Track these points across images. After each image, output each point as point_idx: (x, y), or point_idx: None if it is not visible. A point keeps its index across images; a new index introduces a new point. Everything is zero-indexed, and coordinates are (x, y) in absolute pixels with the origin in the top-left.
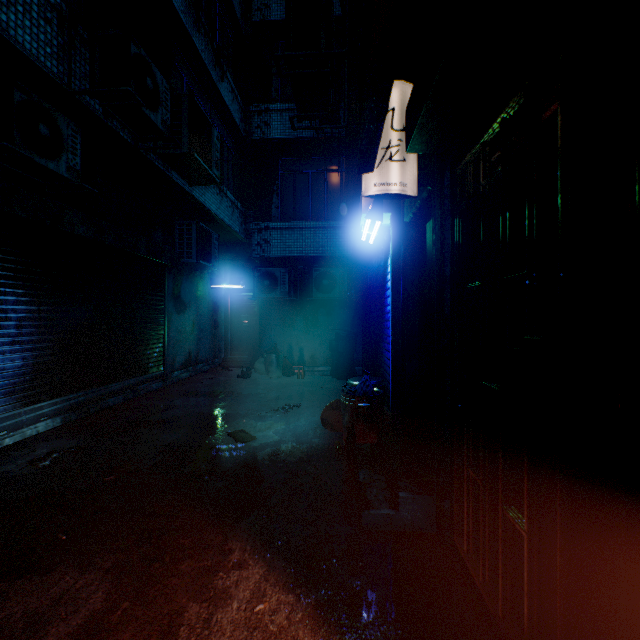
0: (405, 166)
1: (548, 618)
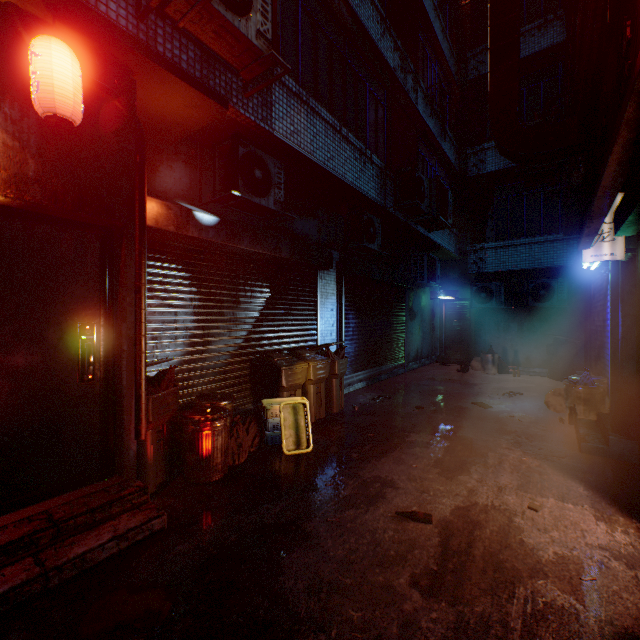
0: (614, 243)
1: None
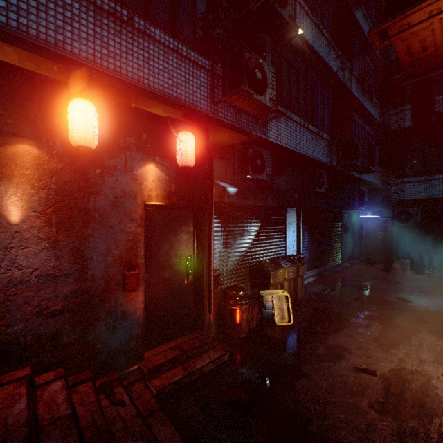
0: None
1: None
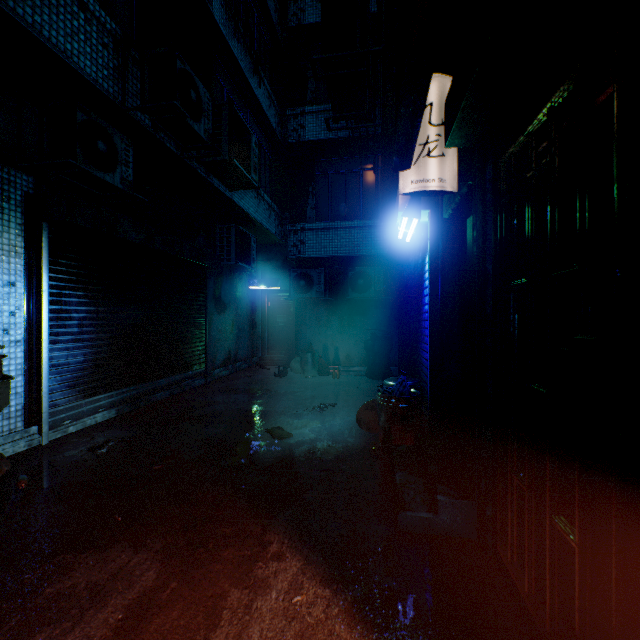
0: (444, 161)
1: (603, 639)
